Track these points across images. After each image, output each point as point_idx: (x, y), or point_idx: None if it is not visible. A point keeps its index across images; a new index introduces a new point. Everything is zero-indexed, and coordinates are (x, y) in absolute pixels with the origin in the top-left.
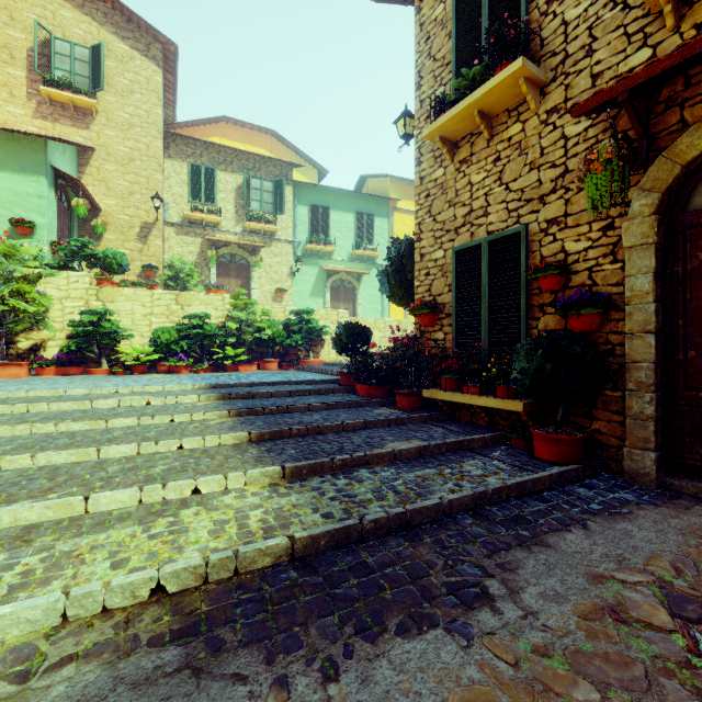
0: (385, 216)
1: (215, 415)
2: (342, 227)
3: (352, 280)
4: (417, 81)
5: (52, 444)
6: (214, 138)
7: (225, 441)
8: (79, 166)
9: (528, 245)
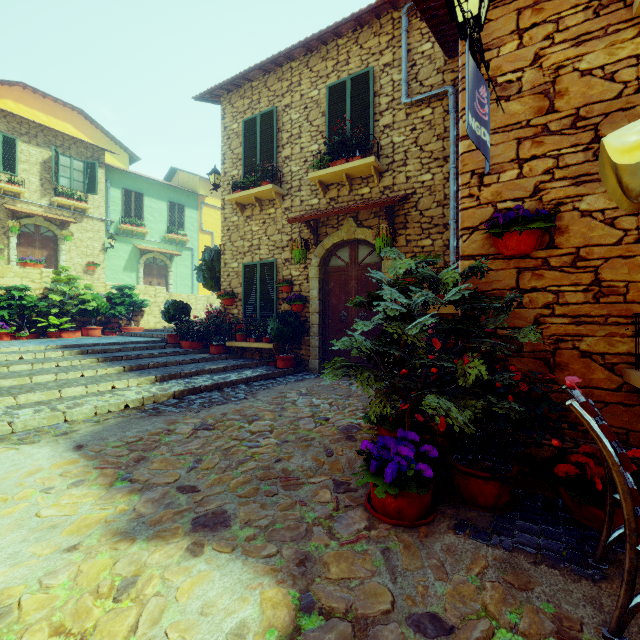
0: (195, 208)
1: (88, 361)
2: (155, 212)
3: (165, 259)
4: (222, 159)
5: None
6: (7, 100)
7: (110, 372)
8: None
9: (277, 269)
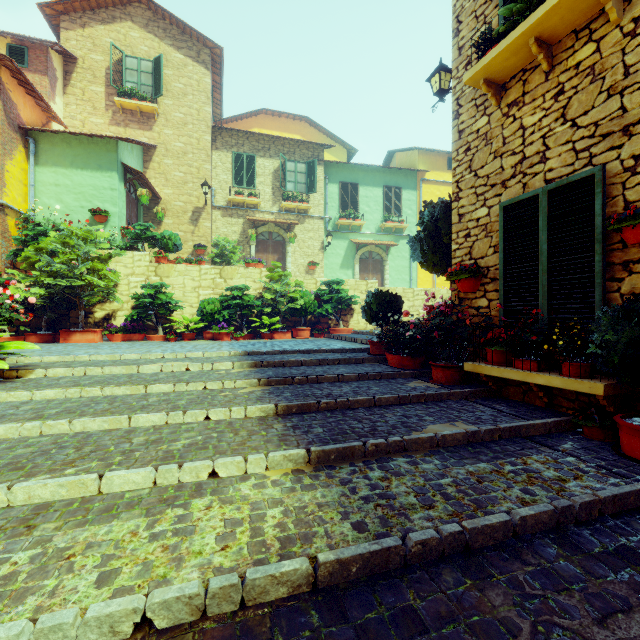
0: (413, 188)
1: (245, 383)
2: (371, 201)
3: (380, 251)
4: (454, 28)
5: (91, 409)
6: (254, 129)
7: (251, 413)
8: (144, 162)
9: (605, 189)
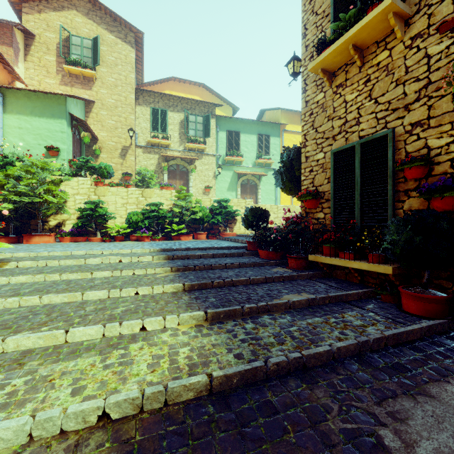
0: (277, 136)
1: (162, 270)
2: (248, 144)
3: (255, 179)
4: (303, 32)
5: (54, 289)
6: (166, 91)
7: (167, 290)
8: (86, 113)
9: (394, 144)
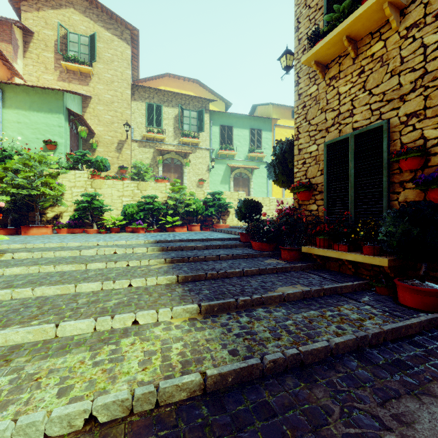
0: (269, 130)
1: (156, 261)
2: (241, 139)
3: (247, 172)
4: (296, 26)
5: (47, 281)
6: (161, 87)
7: (160, 281)
8: (83, 108)
9: (389, 135)
